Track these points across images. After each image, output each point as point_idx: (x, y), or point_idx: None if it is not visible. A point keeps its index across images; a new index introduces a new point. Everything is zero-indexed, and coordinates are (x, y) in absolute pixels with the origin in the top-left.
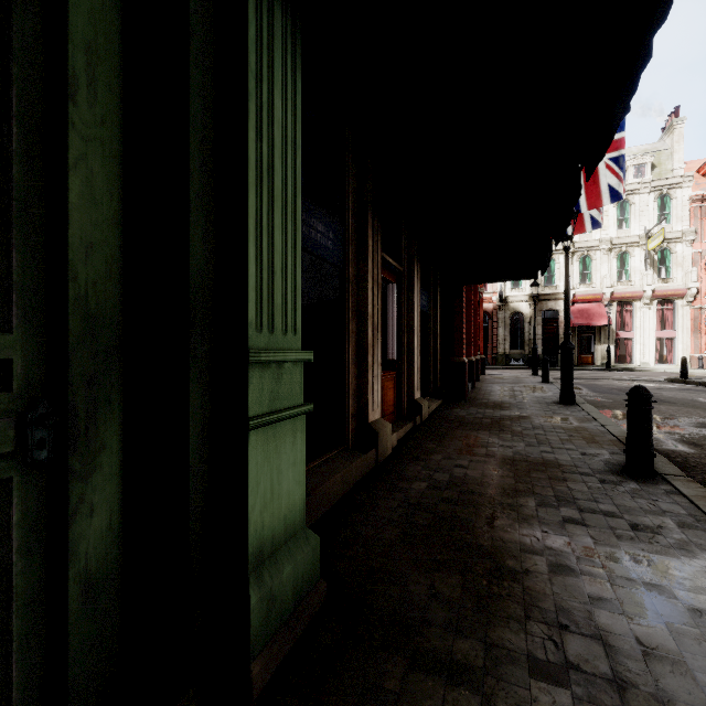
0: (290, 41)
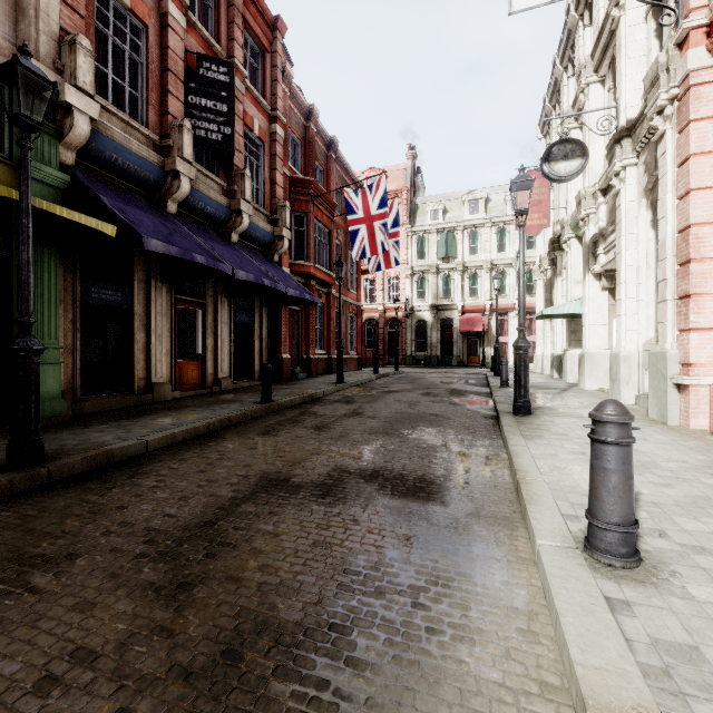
0: (53, 254)
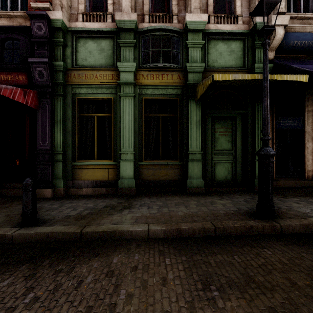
0: None
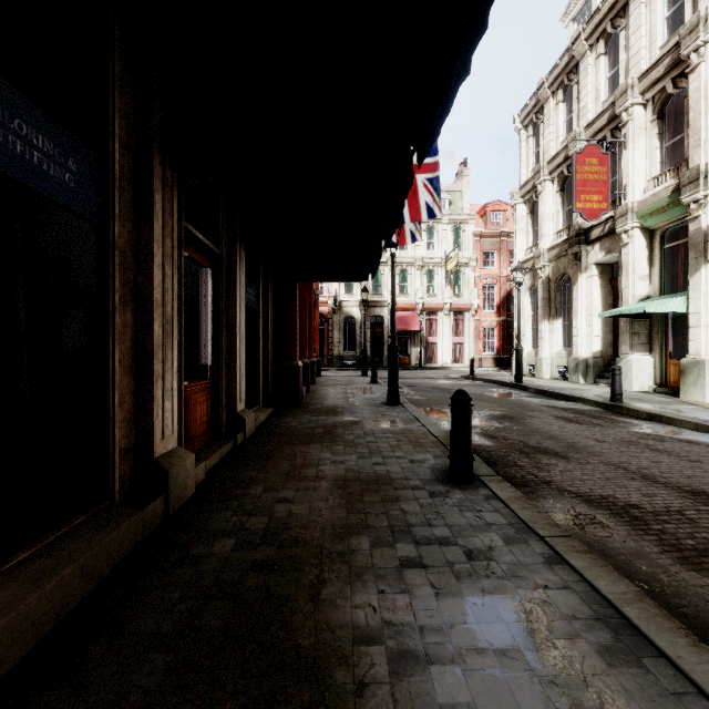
0: None
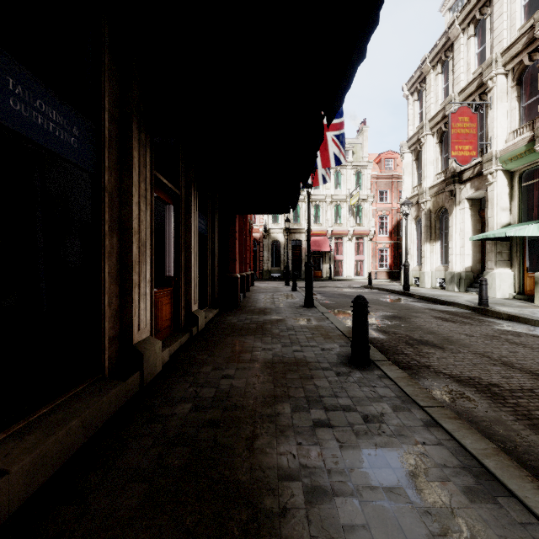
0: None
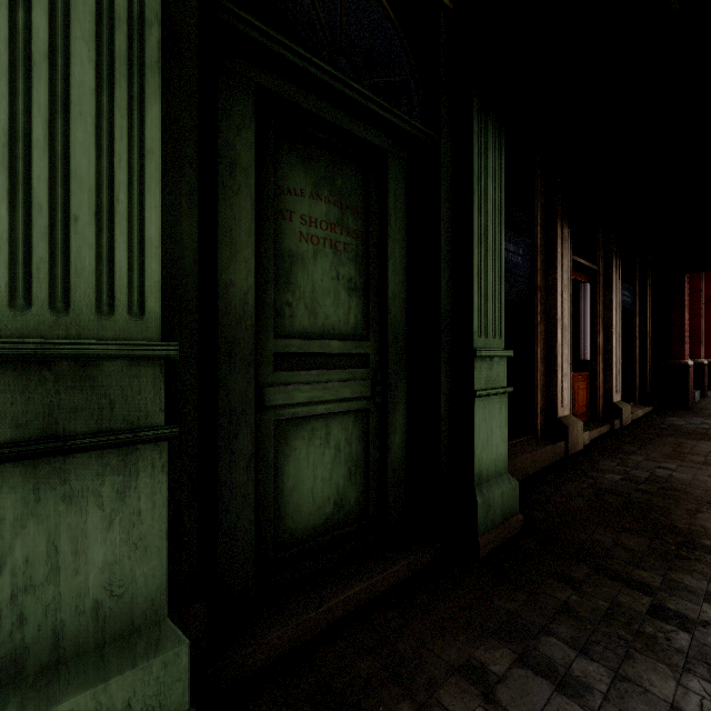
0: (497, 139)
